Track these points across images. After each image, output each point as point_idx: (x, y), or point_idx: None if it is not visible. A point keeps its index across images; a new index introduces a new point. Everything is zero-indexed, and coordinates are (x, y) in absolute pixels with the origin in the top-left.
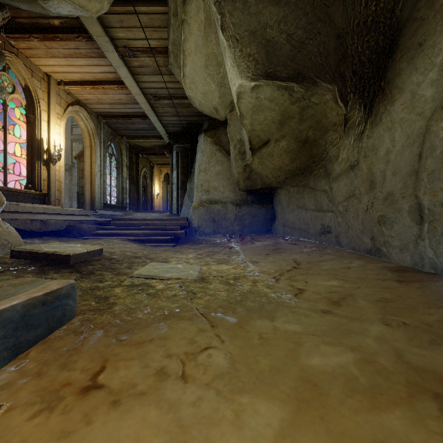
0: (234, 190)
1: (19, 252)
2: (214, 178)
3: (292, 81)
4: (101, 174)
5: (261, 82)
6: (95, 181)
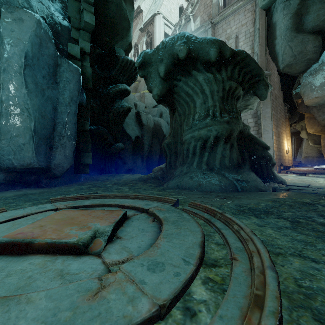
0: (316, 154)
1: None
2: (309, 150)
3: (319, 145)
4: None
5: (314, 145)
6: None
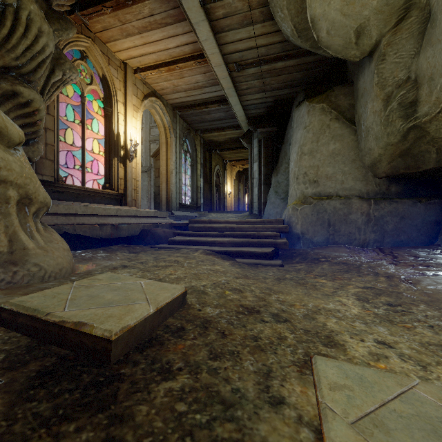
0: (363, 177)
1: (13, 315)
2: (327, 162)
3: None
4: (176, 171)
5: None
6: (170, 179)
